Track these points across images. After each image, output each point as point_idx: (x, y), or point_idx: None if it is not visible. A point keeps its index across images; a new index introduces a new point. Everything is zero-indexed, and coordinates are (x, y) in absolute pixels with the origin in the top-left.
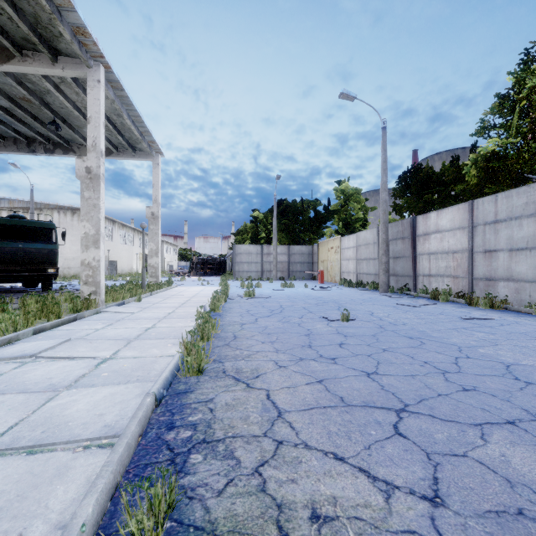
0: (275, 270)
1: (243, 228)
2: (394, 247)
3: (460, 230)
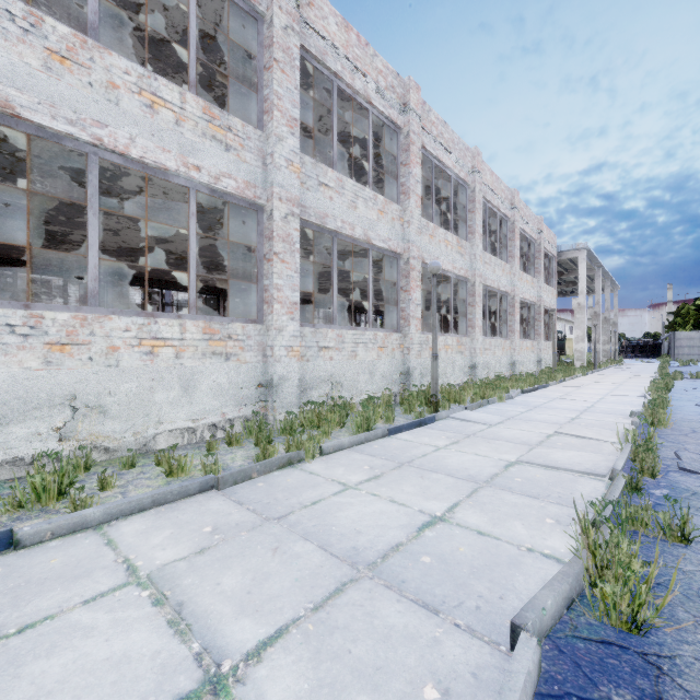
0: None
1: (684, 311)
2: None
3: None
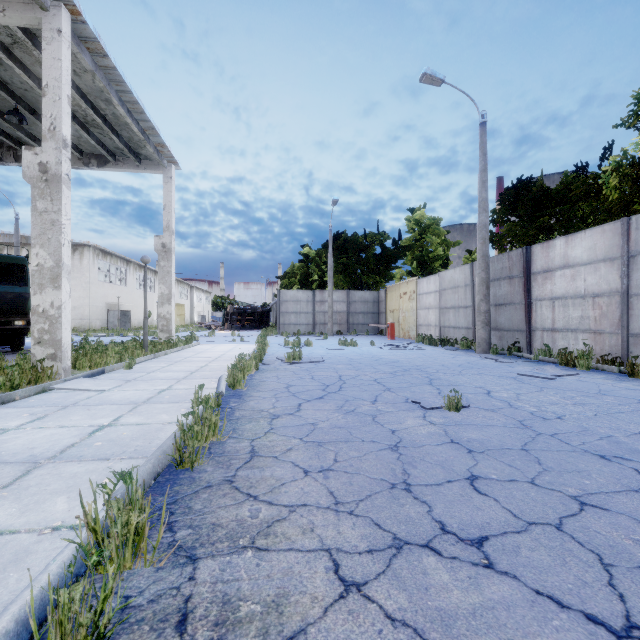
0: (330, 322)
1: (290, 269)
2: (496, 290)
3: (605, 263)
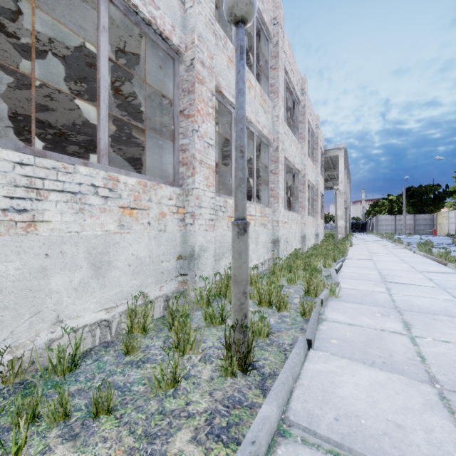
0: (404, 229)
1: (380, 203)
2: None
3: None
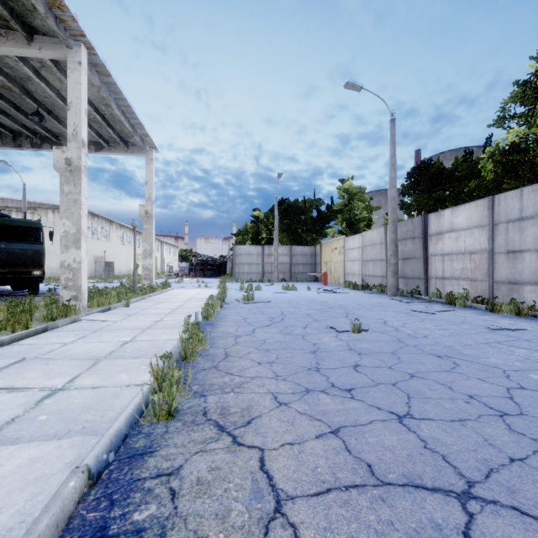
0: (276, 271)
1: (243, 228)
2: (403, 247)
3: (478, 229)
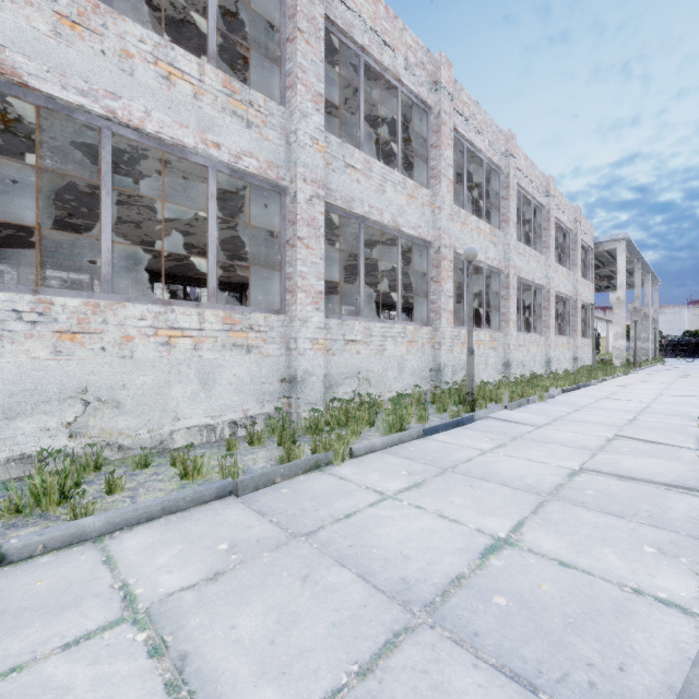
0: None
1: None
2: None
3: None
